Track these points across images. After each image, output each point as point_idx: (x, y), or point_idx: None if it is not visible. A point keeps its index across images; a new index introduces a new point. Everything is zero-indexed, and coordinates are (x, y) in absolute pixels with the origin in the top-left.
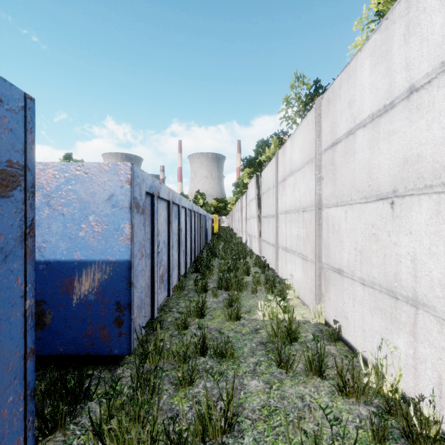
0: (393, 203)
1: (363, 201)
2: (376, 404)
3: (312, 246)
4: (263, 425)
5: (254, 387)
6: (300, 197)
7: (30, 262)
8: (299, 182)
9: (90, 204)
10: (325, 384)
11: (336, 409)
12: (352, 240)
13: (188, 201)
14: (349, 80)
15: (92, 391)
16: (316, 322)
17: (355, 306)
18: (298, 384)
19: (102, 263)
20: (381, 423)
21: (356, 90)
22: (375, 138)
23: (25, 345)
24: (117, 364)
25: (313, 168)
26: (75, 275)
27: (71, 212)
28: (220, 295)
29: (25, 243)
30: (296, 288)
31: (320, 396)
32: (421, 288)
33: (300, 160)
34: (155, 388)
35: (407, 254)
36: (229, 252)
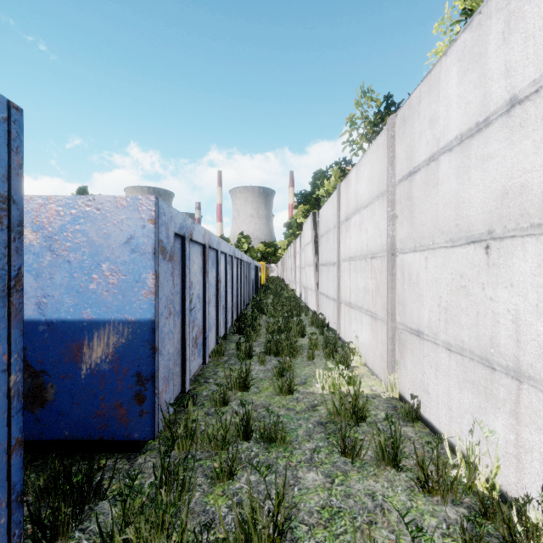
0: (489, 247)
1: (449, 244)
2: (467, 504)
3: (383, 301)
4: (324, 532)
5: (312, 481)
6: (368, 240)
7: (16, 325)
8: (366, 221)
9: (104, 248)
10: (402, 477)
11: (416, 511)
12: (434, 294)
13: (229, 246)
14: (430, 92)
15: (105, 486)
16: (388, 397)
17: (439, 377)
18: (367, 478)
19: (119, 324)
20: (475, 530)
21: (439, 104)
22: (464, 164)
23: (9, 435)
24: (138, 451)
25: (384, 204)
26: (84, 339)
27: (79, 259)
28: (269, 362)
29: (9, 299)
30: (363, 354)
31: (395, 493)
32: (525, 357)
33: (368, 195)
34: (185, 484)
35: (506, 312)
36: (279, 308)
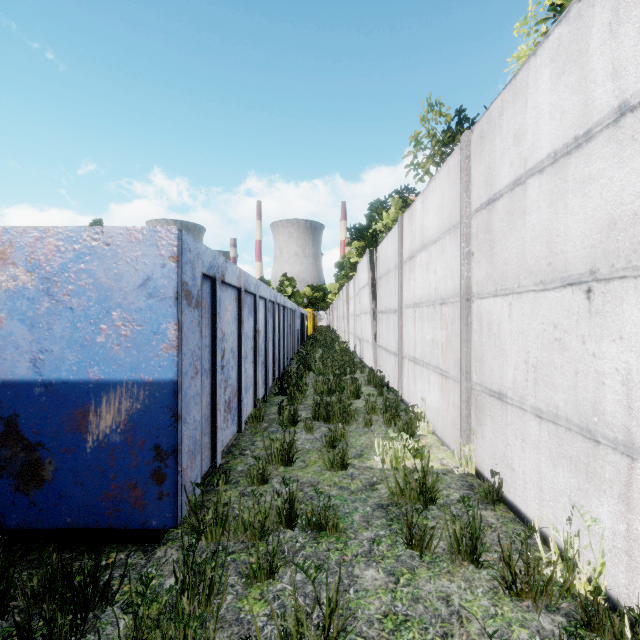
0: (591, 291)
1: (539, 288)
2: (565, 610)
3: (456, 356)
4: None
5: (371, 581)
6: (437, 283)
7: None
8: (435, 260)
9: (114, 292)
10: (482, 575)
11: (502, 620)
12: (520, 348)
13: (270, 289)
14: (515, 101)
15: (115, 587)
16: (462, 473)
17: (526, 450)
18: (440, 576)
19: (133, 385)
20: None
21: (527, 116)
22: (559, 189)
23: None
24: (157, 542)
25: (457, 239)
26: (90, 404)
27: (84, 305)
28: (317, 430)
29: None
30: (431, 419)
31: (475, 597)
32: (639, 428)
33: (437, 228)
34: (213, 586)
35: (614, 371)
36: (329, 364)
